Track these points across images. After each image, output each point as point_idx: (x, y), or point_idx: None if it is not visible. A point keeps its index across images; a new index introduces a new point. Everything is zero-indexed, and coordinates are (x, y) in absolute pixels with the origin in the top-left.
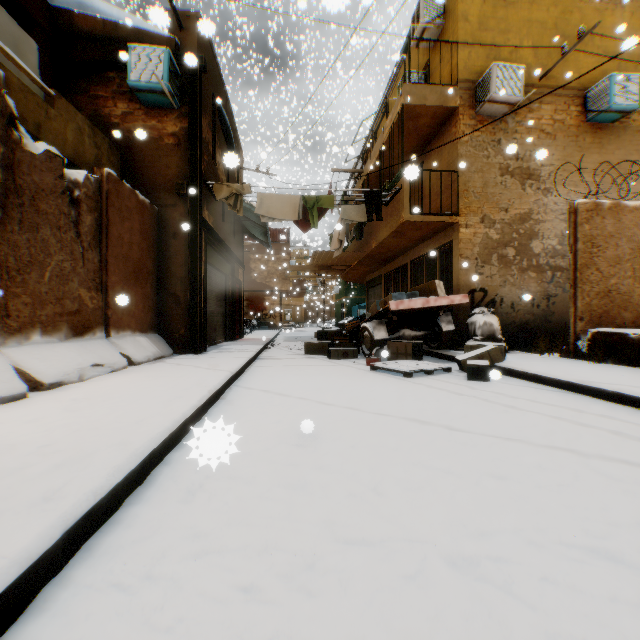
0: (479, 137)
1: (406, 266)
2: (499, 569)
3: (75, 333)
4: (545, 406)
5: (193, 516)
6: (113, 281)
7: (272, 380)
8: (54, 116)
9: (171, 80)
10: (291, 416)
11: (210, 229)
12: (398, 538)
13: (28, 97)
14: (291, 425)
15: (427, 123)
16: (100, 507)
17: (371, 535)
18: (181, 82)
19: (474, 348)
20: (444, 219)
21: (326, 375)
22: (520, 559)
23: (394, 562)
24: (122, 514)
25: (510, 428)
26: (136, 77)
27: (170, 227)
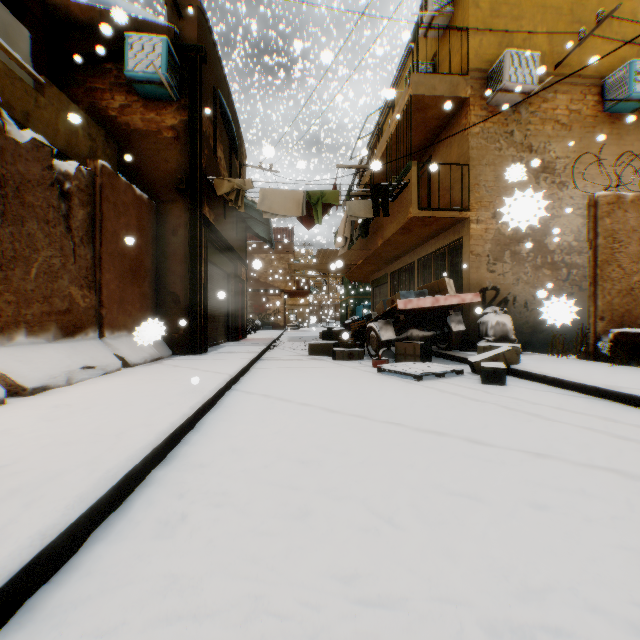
0: (491, 129)
1: (413, 264)
2: None
3: (65, 333)
4: (572, 414)
5: (169, 559)
6: (107, 279)
7: (274, 383)
8: (44, 105)
9: (170, 71)
10: (292, 425)
11: (211, 226)
12: (423, 595)
13: (15, 83)
14: (292, 436)
15: (436, 115)
16: (52, 550)
17: (389, 590)
18: (180, 73)
19: (487, 349)
20: (454, 214)
21: (331, 378)
22: (588, 633)
23: (421, 635)
24: (83, 555)
25: (538, 441)
26: (133, 67)
27: (169, 223)
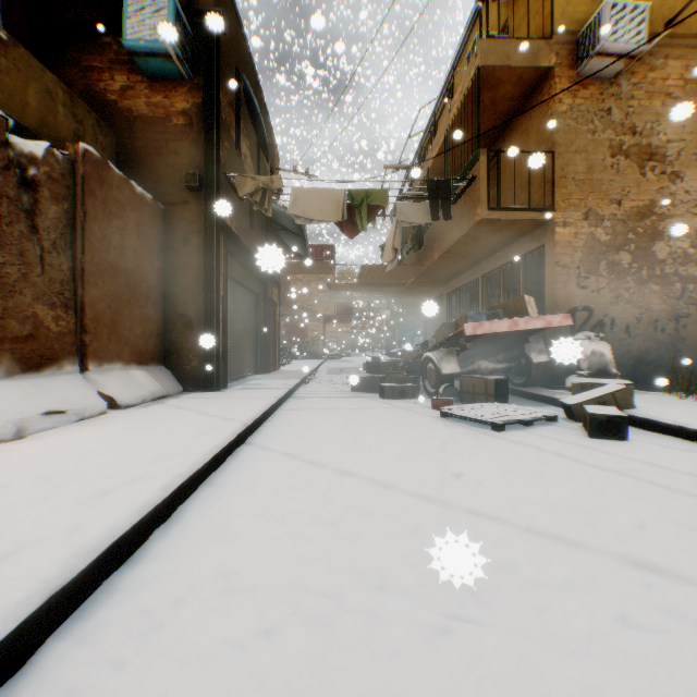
0: (581, 106)
1: (476, 282)
2: None
3: (26, 367)
4: None
5: None
6: (93, 296)
7: (303, 433)
8: (6, 69)
9: (179, 40)
10: (323, 516)
11: (232, 234)
12: None
13: None
14: (321, 543)
15: (509, 94)
16: None
17: None
18: (193, 46)
19: (586, 388)
20: (534, 216)
21: (379, 425)
22: None
23: None
24: None
25: None
26: (133, 35)
27: (180, 231)
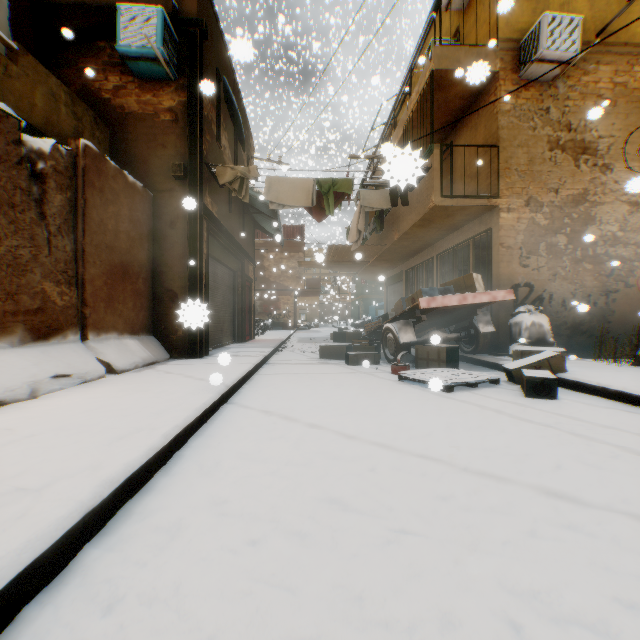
0: (523, 106)
1: (432, 260)
2: None
3: (36, 336)
4: None
5: None
6: (92, 274)
7: (278, 394)
8: (17, 75)
9: (166, 46)
10: (297, 460)
11: (213, 218)
12: None
13: None
14: (295, 480)
15: (460, 94)
16: None
17: None
18: (179, 50)
19: (525, 354)
20: (481, 202)
21: (344, 387)
22: None
23: None
24: None
25: None
26: (126, 42)
27: (167, 215)
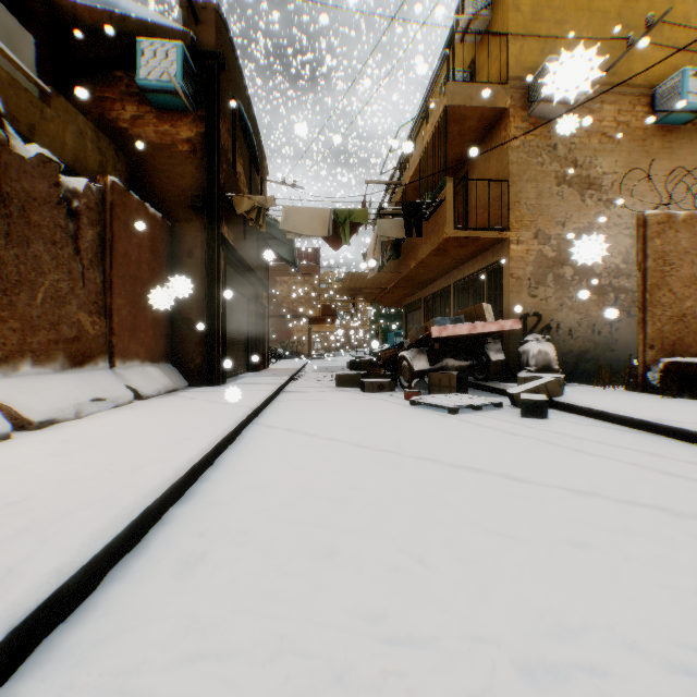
0: (532, 142)
1: (449, 288)
2: (597, 687)
3: (73, 363)
4: (618, 450)
5: (189, 599)
6: (118, 304)
7: (298, 417)
8: (51, 117)
9: (185, 79)
10: (318, 461)
11: (230, 247)
12: (455, 634)
13: (19, 94)
14: (318, 473)
15: (473, 127)
16: (68, 589)
17: (419, 630)
18: (197, 82)
19: (528, 380)
20: (492, 234)
21: (359, 411)
22: (623, 671)
23: (452, 674)
24: (100, 595)
25: (580, 478)
26: (146, 75)
27: (185, 244)
